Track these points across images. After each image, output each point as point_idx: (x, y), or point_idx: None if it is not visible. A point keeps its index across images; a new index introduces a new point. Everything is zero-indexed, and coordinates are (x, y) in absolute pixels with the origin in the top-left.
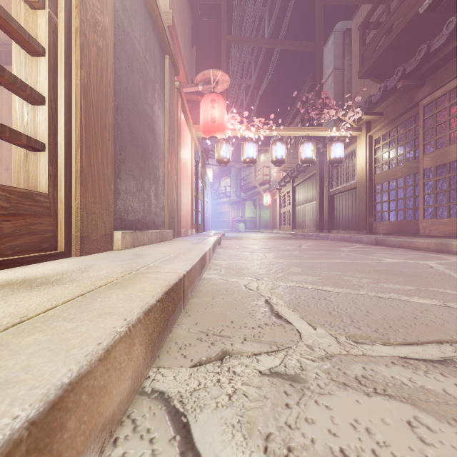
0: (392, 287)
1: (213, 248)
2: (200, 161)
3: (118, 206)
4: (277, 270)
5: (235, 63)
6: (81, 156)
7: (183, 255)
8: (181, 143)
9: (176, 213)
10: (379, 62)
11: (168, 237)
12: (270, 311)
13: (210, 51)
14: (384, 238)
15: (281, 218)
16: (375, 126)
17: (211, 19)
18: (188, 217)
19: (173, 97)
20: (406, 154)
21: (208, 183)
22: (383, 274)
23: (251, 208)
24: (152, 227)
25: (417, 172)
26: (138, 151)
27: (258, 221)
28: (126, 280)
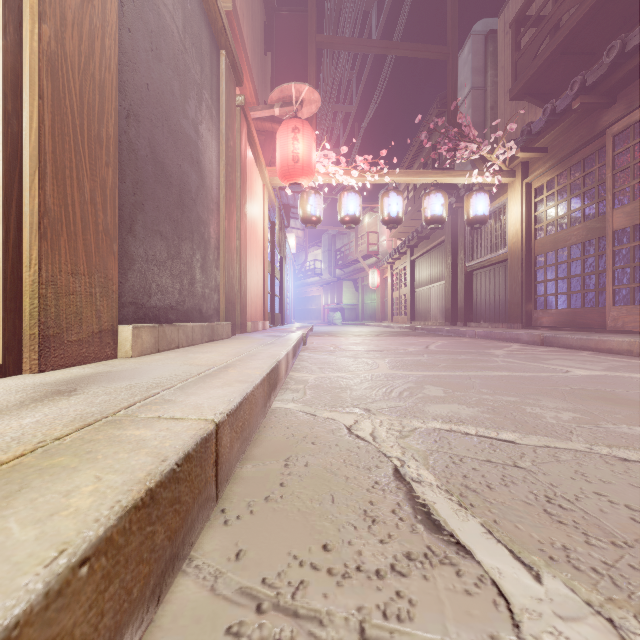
0: (628, 432)
1: (293, 351)
2: (277, 220)
3: (131, 283)
4: (402, 392)
5: (328, 80)
6: (43, 186)
7: (233, 371)
8: (248, 191)
9: (239, 296)
10: (541, 74)
11: (223, 334)
12: (410, 506)
13: (291, 59)
14: (555, 334)
15: (394, 305)
16: (536, 169)
17: (293, 13)
18: (259, 303)
19: (234, 117)
20: (585, 209)
21: (290, 254)
22: (591, 401)
23: (351, 291)
24: (196, 318)
25: (602, 235)
26: (169, 194)
27: (360, 310)
28: (47, 457)
